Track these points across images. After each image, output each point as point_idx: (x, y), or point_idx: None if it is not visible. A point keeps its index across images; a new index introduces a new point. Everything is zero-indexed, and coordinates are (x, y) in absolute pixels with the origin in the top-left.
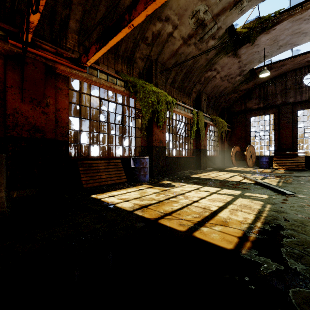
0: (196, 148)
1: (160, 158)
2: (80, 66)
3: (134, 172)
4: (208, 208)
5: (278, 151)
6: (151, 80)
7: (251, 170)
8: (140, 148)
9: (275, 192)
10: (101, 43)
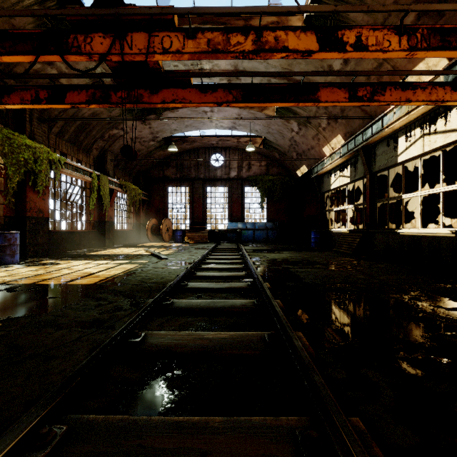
0: (99, 220)
1: (38, 233)
2: None
3: None
4: (89, 272)
5: (192, 225)
6: (23, 126)
7: (164, 244)
8: (1, 219)
9: (158, 258)
10: None
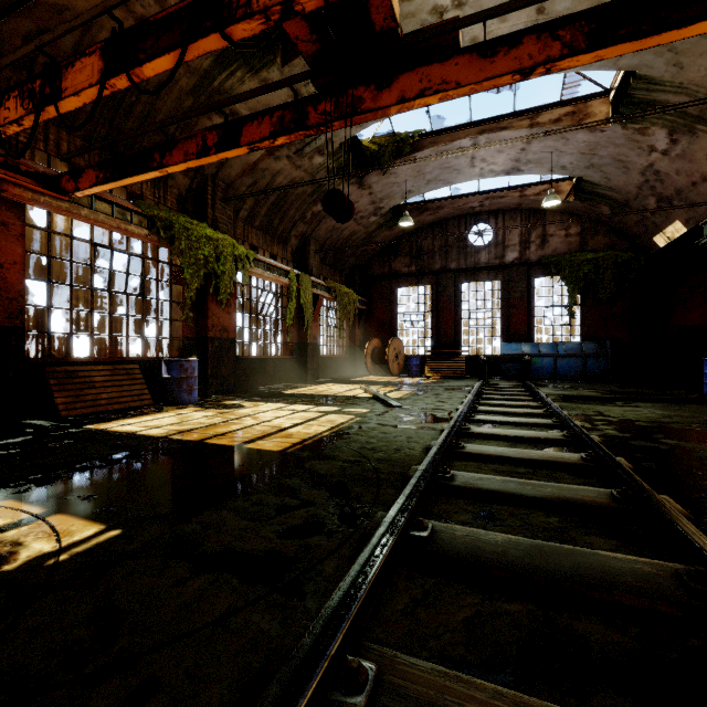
0: (299, 342)
1: (222, 361)
2: (56, 189)
3: (169, 386)
4: (279, 426)
5: (436, 348)
6: (204, 212)
7: (391, 380)
8: (181, 341)
9: (385, 406)
10: (110, 174)
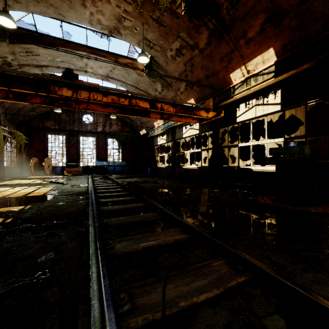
0: None
1: None
2: None
3: None
4: (27, 191)
5: (68, 162)
6: None
7: (49, 177)
8: None
9: (60, 184)
10: None
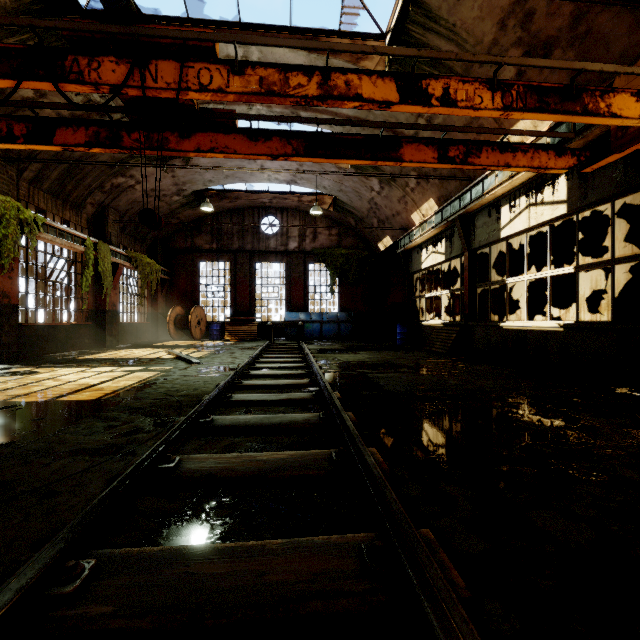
0: (96, 309)
1: (2, 328)
2: None
3: None
4: (87, 384)
5: (235, 315)
6: None
7: (194, 343)
8: None
9: (187, 363)
10: None
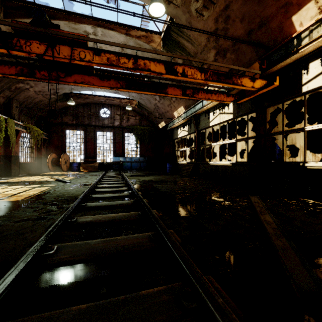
0: (5, 155)
1: None
2: None
3: None
4: (11, 193)
5: (86, 158)
6: None
7: (63, 173)
8: None
9: (63, 183)
10: None
